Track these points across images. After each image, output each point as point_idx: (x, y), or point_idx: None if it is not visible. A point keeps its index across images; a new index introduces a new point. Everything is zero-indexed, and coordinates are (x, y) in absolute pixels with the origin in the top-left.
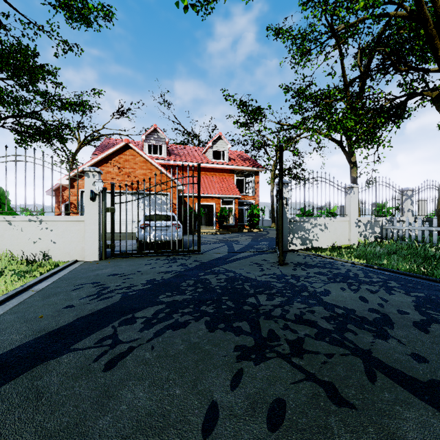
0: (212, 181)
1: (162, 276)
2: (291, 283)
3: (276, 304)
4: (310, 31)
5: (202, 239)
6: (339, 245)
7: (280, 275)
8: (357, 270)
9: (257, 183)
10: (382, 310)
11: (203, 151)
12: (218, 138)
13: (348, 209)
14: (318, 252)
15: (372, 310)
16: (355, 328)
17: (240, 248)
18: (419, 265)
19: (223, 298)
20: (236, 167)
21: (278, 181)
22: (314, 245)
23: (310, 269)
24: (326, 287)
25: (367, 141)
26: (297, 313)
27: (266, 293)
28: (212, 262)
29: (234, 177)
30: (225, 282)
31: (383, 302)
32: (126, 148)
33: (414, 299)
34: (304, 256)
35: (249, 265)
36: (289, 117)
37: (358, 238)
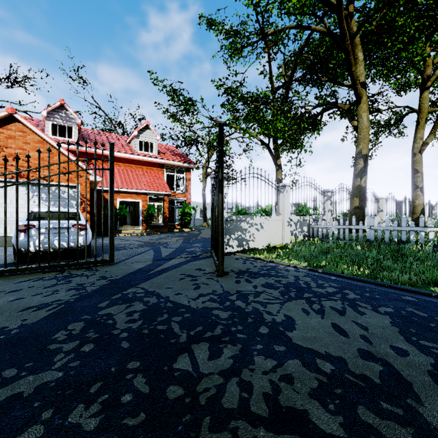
0: (138, 175)
1: (25, 318)
2: (240, 309)
3: (227, 369)
4: (242, 30)
5: (123, 242)
6: (273, 244)
7: (222, 294)
8: (305, 276)
9: (189, 180)
10: (375, 351)
11: (128, 140)
12: (145, 127)
13: (282, 208)
14: (256, 254)
15: (364, 354)
16: (376, 420)
17: (170, 253)
18: (357, 266)
19: (129, 365)
20: (166, 161)
21: (216, 172)
22: (251, 246)
23: (255, 279)
24: (285, 311)
25: (292, 145)
26: (267, 391)
27: (207, 339)
28: (128, 278)
29: (163, 172)
30: (141, 320)
31: (365, 332)
32: (11, 121)
33: (390, 319)
34: (243, 261)
35: (179, 280)
36: (220, 117)
37: (290, 238)
